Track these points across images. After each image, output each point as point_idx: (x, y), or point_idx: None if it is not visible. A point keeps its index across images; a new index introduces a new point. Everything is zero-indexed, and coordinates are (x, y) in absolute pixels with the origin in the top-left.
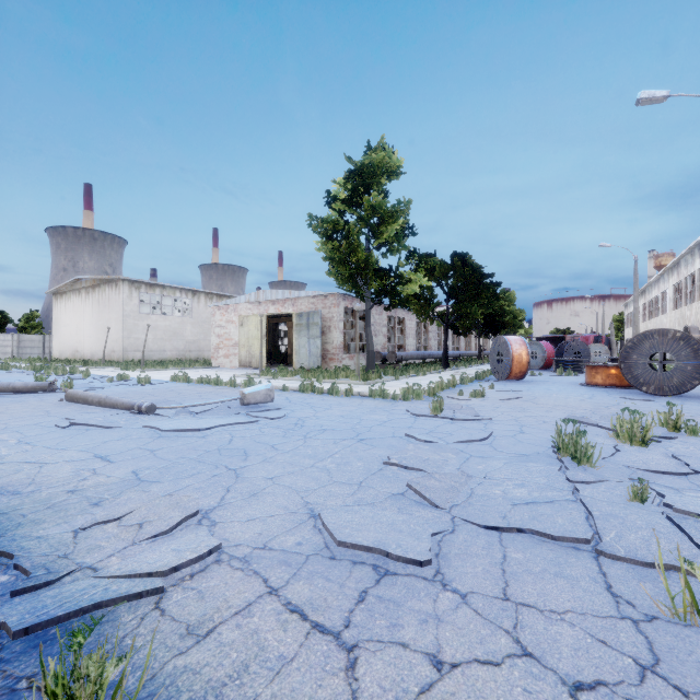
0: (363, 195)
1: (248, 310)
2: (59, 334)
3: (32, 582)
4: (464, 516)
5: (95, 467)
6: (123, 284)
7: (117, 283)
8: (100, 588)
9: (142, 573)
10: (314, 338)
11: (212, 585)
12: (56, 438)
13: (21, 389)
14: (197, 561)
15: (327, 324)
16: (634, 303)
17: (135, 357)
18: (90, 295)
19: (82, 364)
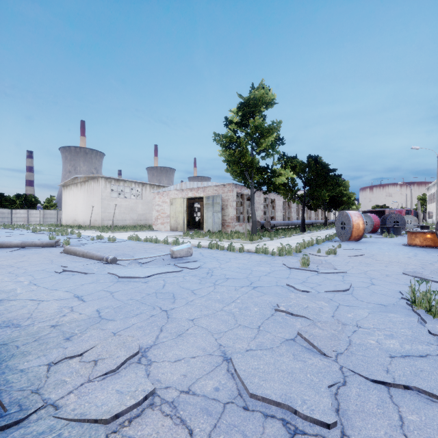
0: (249, 119)
1: (175, 194)
2: (65, 210)
3: (4, 421)
4: (350, 367)
5: (73, 305)
6: (101, 180)
7: (98, 179)
8: (54, 434)
9: (90, 419)
10: (217, 212)
11: (146, 435)
12: (53, 280)
13: (39, 245)
14: (134, 408)
15: (225, 203)
16: (437, 187)
17: (108, 224)
18: (82, 187)
19: (78, 228)
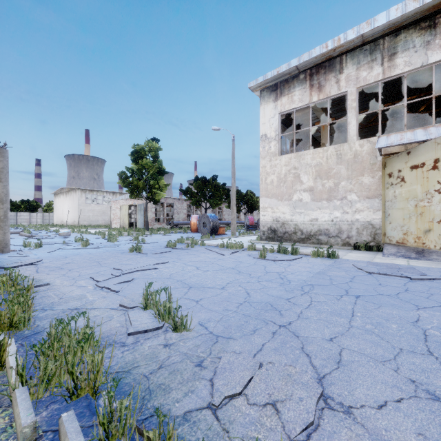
0: (142, 159)
1: (123, 202)
2: (56, 213)
3: None
4: None
5: None
6: (78, 191)
7: (76, 190)
8: None
9: None
10: (142, 215)
11: None
12: None
13: (13, 233)
14: None
15: (147, 209)
16: None
17: (83, 223)
18: (67, 195)
19: (59, 227)
